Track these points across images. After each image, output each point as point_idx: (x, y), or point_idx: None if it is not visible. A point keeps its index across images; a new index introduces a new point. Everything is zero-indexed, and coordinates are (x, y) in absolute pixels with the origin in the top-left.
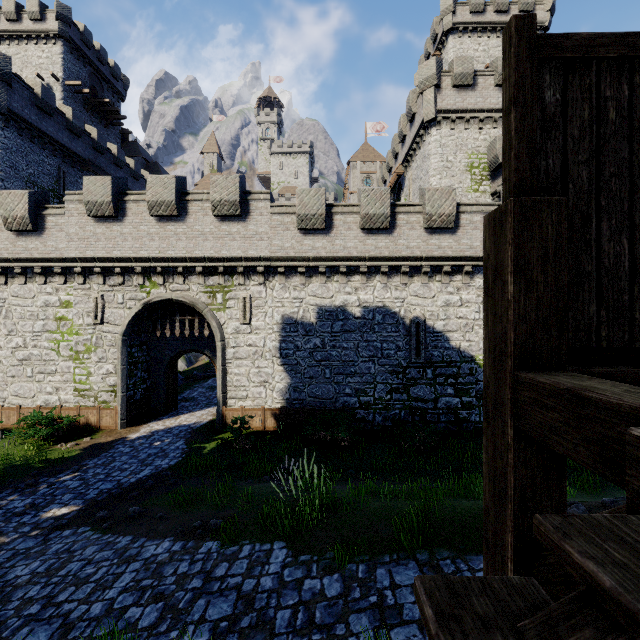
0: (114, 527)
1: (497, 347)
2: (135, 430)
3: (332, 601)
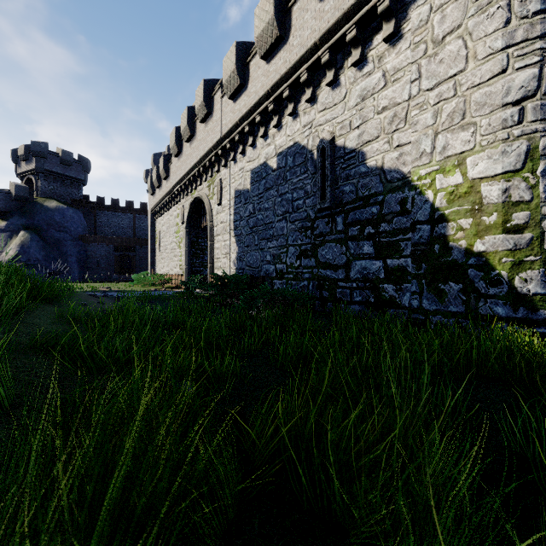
0: None
1: None
2: None
3: None
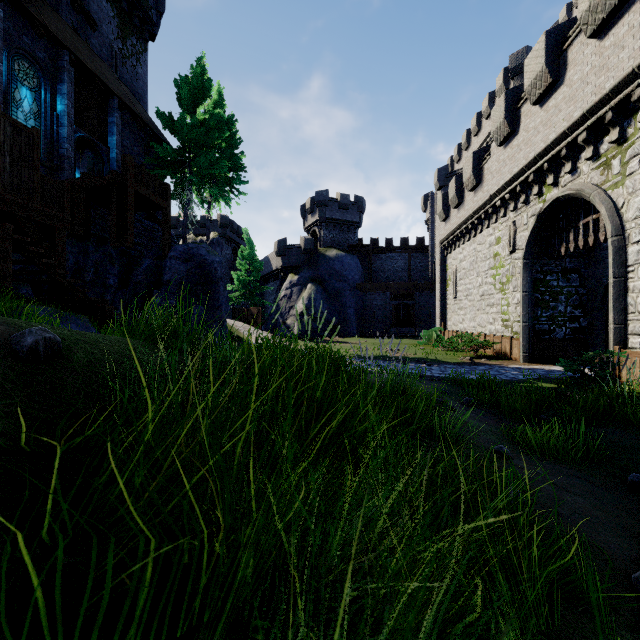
0: None
1: None
2: (529, 365)
3: None
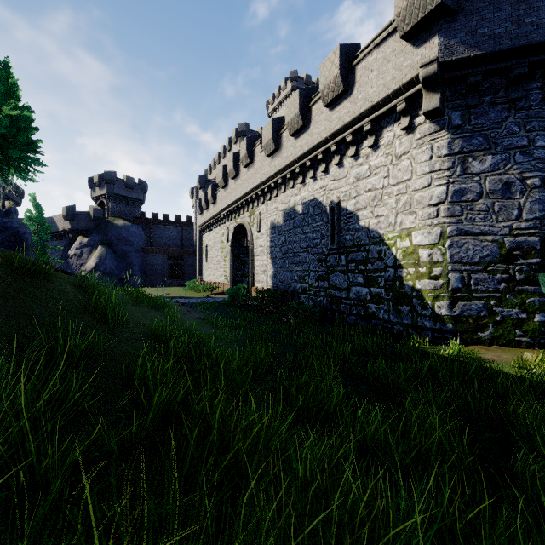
0: None
1: None
2: None
3: None
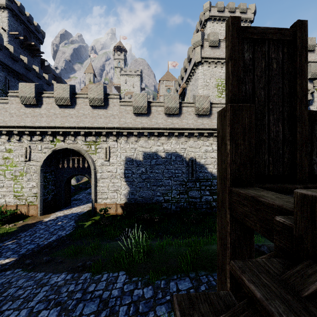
0: (35, 268)
1: (223, 175)
2: (48, 216)
3: (148, 300)
